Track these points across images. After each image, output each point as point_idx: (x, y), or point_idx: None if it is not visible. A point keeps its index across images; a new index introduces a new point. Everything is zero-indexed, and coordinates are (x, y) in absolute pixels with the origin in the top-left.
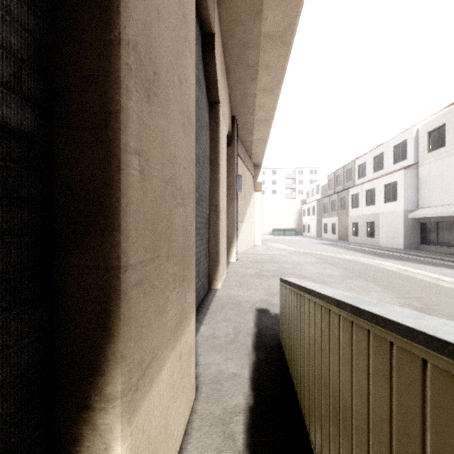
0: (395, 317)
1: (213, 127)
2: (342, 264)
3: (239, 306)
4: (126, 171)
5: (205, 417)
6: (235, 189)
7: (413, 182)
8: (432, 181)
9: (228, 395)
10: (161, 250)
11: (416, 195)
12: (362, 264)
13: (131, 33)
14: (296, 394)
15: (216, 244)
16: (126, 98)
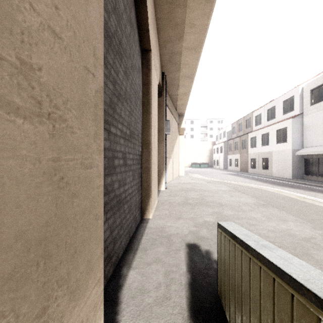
0: None
1: (145, 72)
2: (251, 192)
3: (169, 240)
4: None
5: None
6: (164, 132)
7: (299, 128)
8: (314, 127)
9: None
10: None
11: (301, 137)
12: (266, 192)
13: None
14: None
15: (147, 178)
16: None
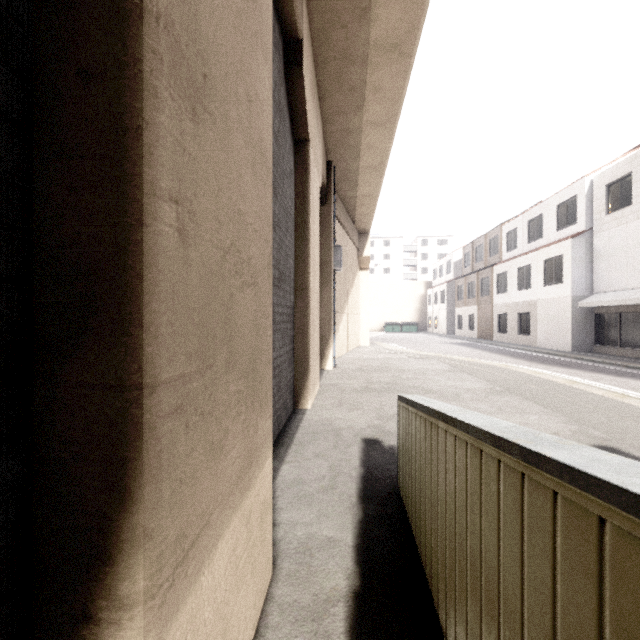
0: (605, 472)
1: (301, 176)
2: (486, 373)
3: (338, 434)
4: (154, 227)
5: (287, 608)
6: (331, 266)
7: (586, 256)
8: (612, 255)
9: (321, 573)
10: (216, 357)
11: (589, 275)
12: (513, 374)
13: (163, 2)
14: (424, 571)
15: (304, 345)
16: (154, 108)
